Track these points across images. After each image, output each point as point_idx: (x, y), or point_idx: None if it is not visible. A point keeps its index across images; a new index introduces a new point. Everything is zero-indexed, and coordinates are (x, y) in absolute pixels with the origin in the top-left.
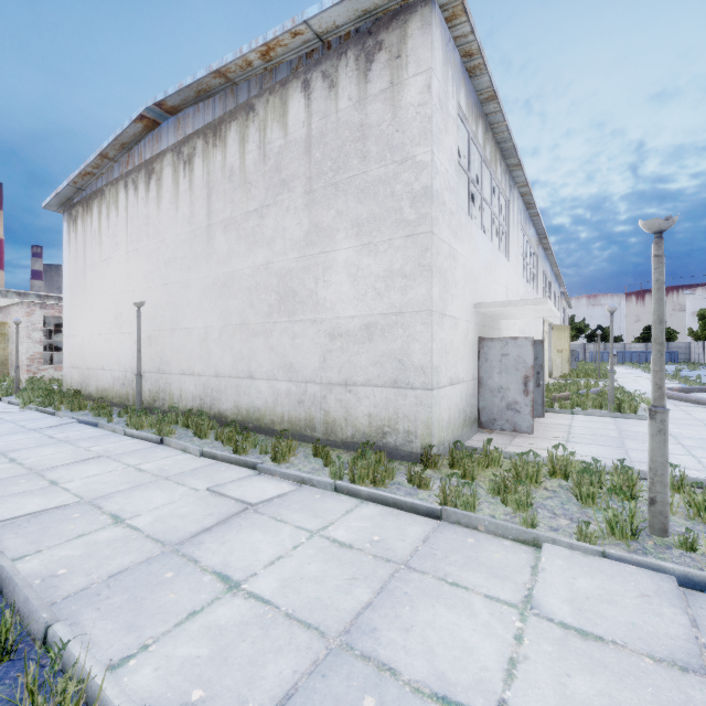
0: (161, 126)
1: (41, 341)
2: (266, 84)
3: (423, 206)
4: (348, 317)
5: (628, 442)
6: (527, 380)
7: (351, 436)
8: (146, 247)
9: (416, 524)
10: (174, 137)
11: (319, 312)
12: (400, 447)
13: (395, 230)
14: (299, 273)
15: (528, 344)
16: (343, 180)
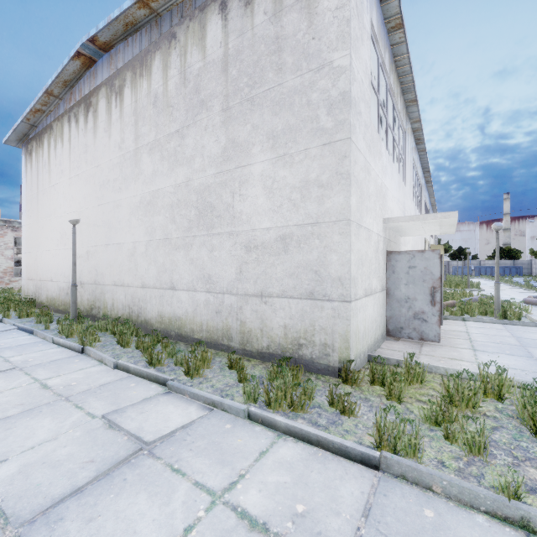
0: (97, 63)
1: (12, 257)
2: (186, 11)
3: (340, 112)
4: (263, 229)
5: (533, 351)
6: (434, 290)
7: (266, 346)
8: (84, 172)
9: (349, 478)
10: (108, 72)
11: (235, 225)
12: (317, 360)
13: (311, 139)
14: (216, 188)
15: (436, 257)
16: (259, 94)
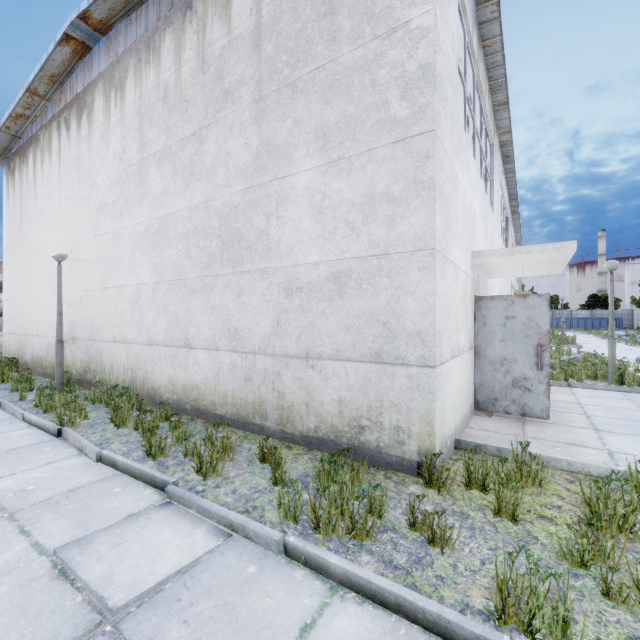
0: (92, 50)
1: None
2: None
3: (420, 94)
4: (309, 264)
5: None
6: (541, 349)
7: (314, 428)
8: (77, 194)
9: None
10: (105, 60)
11: (271, 259)
12: (386, 449)
13: (377, 134)
14: (246, 208)
15: (543, 304)
16: (303, 76)
